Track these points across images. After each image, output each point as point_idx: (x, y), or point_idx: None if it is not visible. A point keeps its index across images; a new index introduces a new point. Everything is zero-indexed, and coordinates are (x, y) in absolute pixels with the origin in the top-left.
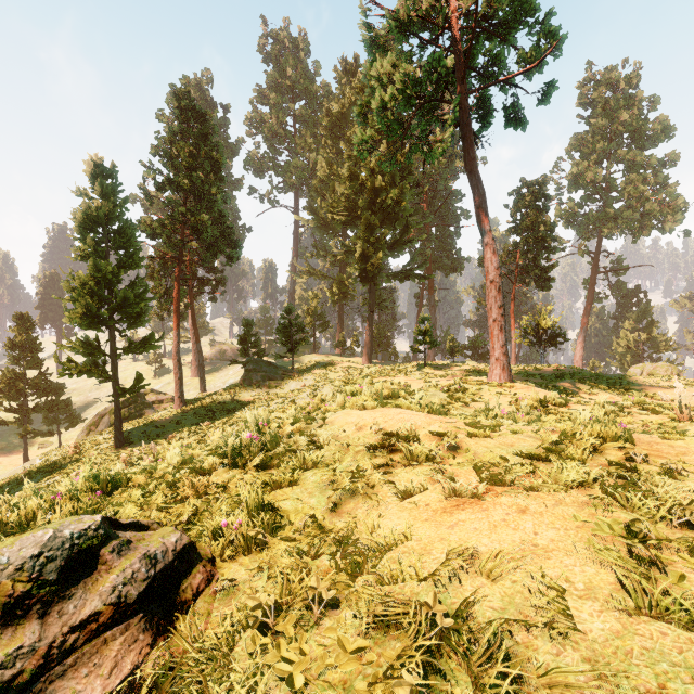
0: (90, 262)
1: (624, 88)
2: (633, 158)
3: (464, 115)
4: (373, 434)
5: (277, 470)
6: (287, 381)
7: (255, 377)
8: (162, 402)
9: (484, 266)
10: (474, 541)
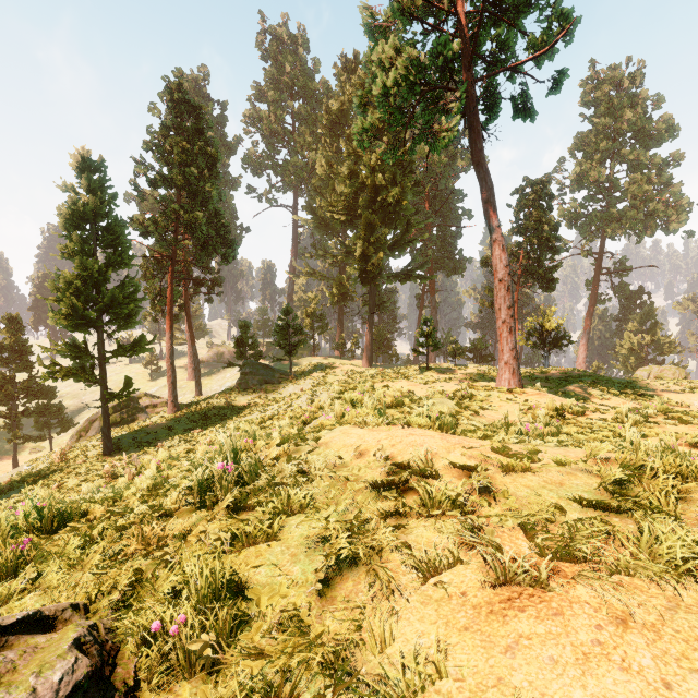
0: (76, 261)
1: (627, 86)
2: (637, 158)
3: (471, 103)
4: (378, 463)
5: (254, 512)
6: (285, 384)
7: (251, 381)
8: (156, 406)
9: (486, 266)
10: (558, 694)
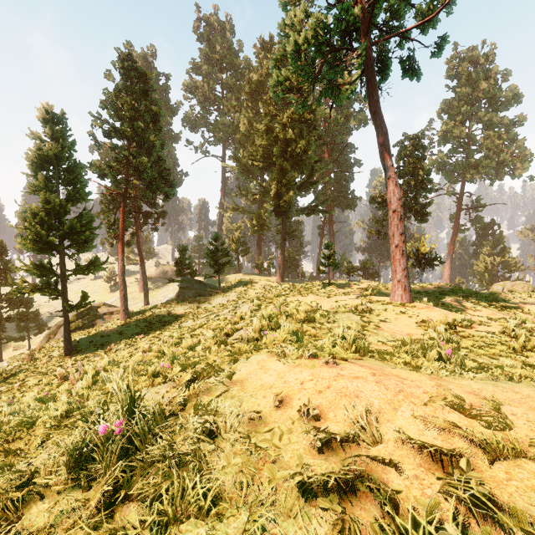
0: (40, 196)
1: (483, 63)
2: (490, 119)
3: (369, 62)
4: (304, 424)
5: (138, 503)
6: (214, 296)
7: (187, 294)
8: (112, 314)
9: (374, 203)
10: None
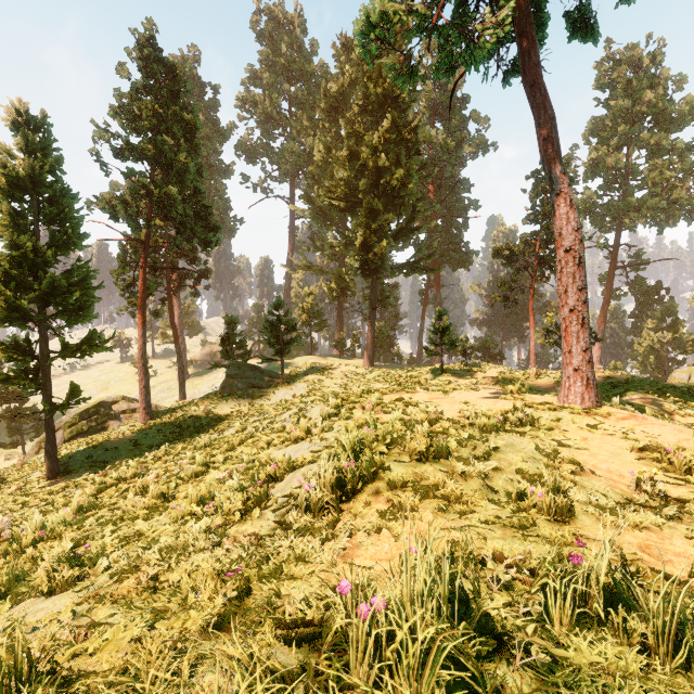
0: (4, 237)
1: (647, 66)
2: (658, 142)
3: (522, 1)
4: None
5: None
6: (275, 389)
7: (236, 385)
8: (134, 411)
9: (499, 257)
10: None
